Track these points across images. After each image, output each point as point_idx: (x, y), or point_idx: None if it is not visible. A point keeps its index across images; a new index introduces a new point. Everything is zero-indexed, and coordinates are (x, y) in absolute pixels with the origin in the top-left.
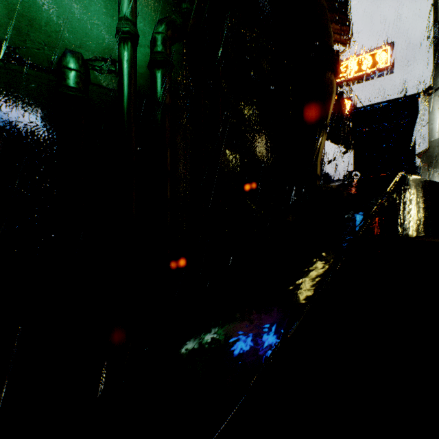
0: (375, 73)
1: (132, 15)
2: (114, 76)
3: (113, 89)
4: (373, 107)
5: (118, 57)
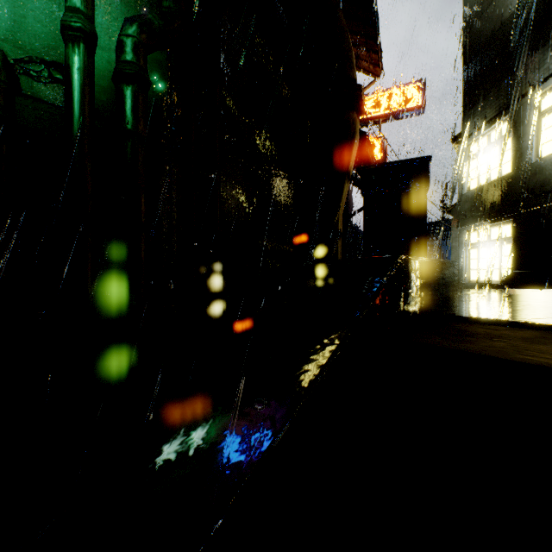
0: (406, 112)
1: (87, 6)
2: (62, 87)
3: (59, 105)
4: (384, 167)
5: (65, 63)
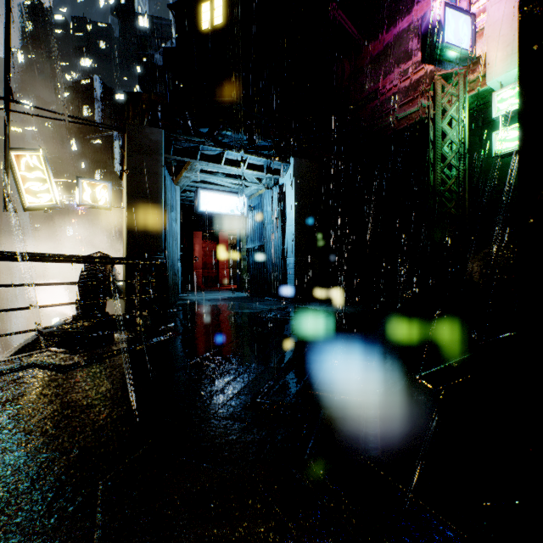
0: None
1: None
2: None
3: None
4: None
5: None
